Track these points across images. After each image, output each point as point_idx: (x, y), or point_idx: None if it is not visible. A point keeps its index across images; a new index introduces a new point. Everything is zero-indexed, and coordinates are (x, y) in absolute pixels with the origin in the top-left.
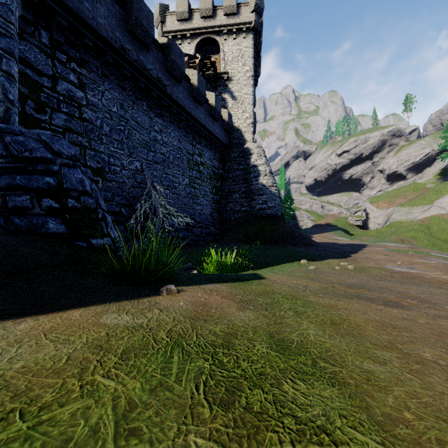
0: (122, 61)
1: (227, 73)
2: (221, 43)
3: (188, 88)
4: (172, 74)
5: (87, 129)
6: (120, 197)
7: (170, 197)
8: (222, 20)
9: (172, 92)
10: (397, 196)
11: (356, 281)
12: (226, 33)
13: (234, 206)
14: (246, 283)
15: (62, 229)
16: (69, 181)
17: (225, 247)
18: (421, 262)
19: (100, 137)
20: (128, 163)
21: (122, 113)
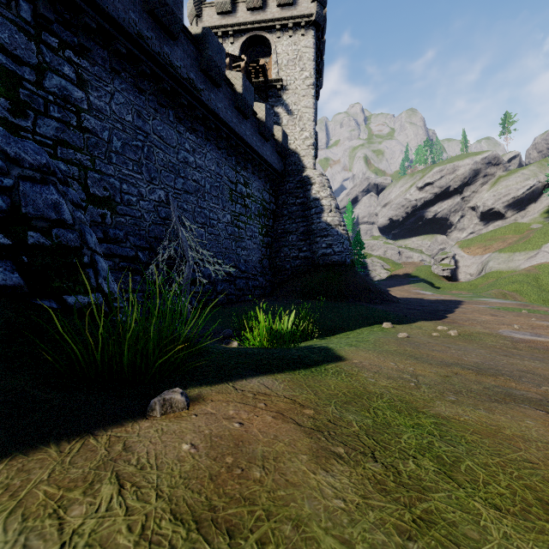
0: (139, 52)
1: (280, 81)
2: (273, 42)
3: (230, 96)
4: (208, 75)
5: (90, 142)
6: (137, 237)
7: (206, 239)
8: (274, 13)
9: (208, 99)
10: (494, 239)
11: (478, 358)
12: (279, 30)
13: (290, 251)
14: (317, 371)
15: (14, 280)
16: (32, 204)
17: (279, 304)
18: (545, 325)
19: (108, 155)
20: (148, 192)
21: (140, 124)
